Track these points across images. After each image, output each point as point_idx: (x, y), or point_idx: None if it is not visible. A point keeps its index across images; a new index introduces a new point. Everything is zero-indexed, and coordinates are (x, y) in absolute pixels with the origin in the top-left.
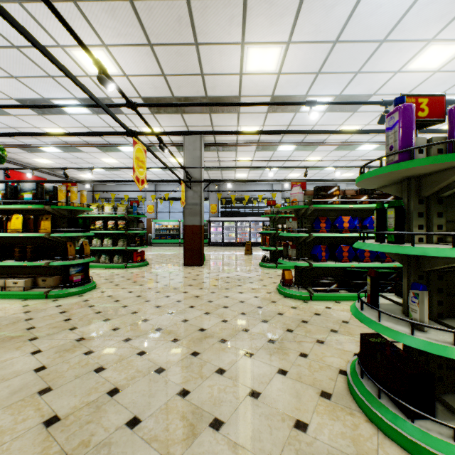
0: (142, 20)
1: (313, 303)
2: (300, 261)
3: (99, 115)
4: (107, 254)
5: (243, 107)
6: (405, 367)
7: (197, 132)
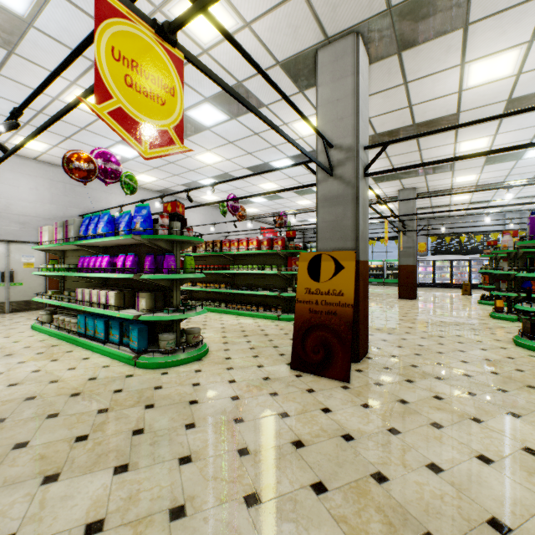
0: (386, 151)
1: (519, 323)
2: (509, 293)
3: None
4: None
5: (457, 167)
6: (531, 322)
7: (423, 213)
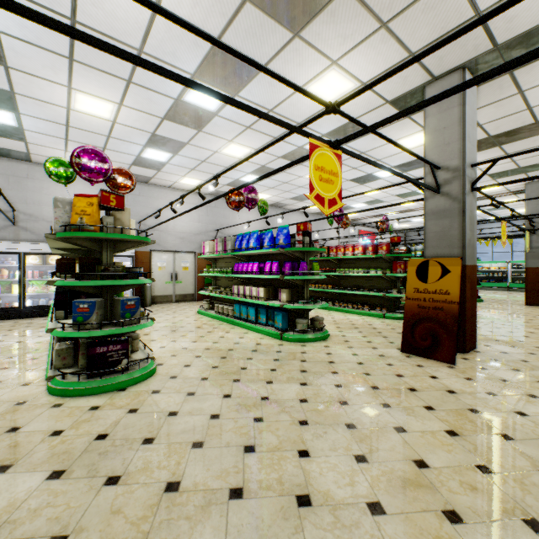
0: (504, 149)
1: None
2: None
3: None
4: None
5: None
6: None
7: None
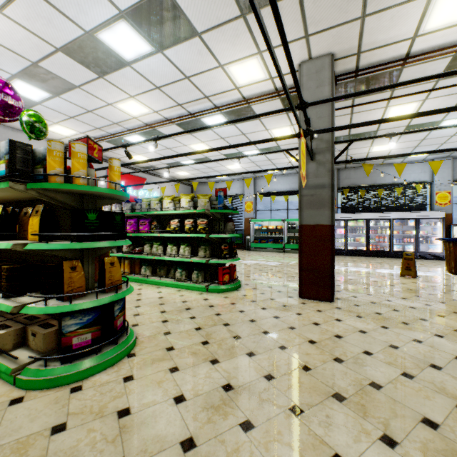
0: None
1: None
2: None
3: (165, 52)
4: (184, 267)
5: None
6: None
7: None
